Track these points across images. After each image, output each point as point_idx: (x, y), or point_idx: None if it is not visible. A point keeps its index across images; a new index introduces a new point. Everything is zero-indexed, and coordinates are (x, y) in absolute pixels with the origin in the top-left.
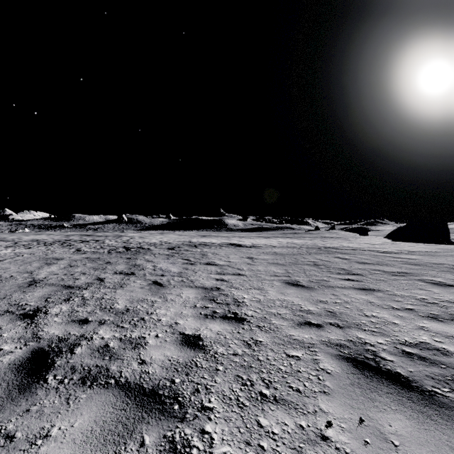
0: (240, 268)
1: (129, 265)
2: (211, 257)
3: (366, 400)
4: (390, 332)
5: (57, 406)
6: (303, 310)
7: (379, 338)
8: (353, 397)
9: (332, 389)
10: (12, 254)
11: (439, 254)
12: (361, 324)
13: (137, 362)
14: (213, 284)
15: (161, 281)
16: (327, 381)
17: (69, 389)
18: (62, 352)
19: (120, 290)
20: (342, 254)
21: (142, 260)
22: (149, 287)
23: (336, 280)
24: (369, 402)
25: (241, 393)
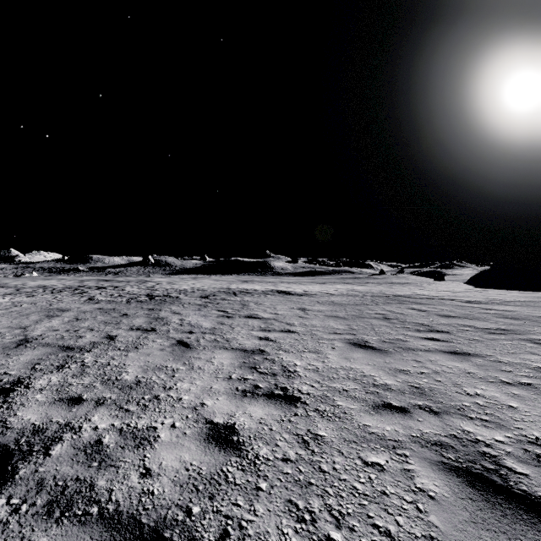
0: (289, 323)
1: (150, 318)
2: (254, 308)
3: None
4: (509, 422)
5: None
6: (378, 384)
7: (496, 431)
8: None
9: (443, 532)
10: (9, 303)
11: (540, 304)
12: (464, 408)
13: (139, 473)
14: (255, 344)
15: (188, 340)
16: (432, 515)
17: (24, 525)
18: (31, 453)
19: (133, 353)
20: (418, 304)
21: (168, 312)
22: (171, 349)
23: (416, 340)
24: None
25: (296, 538)
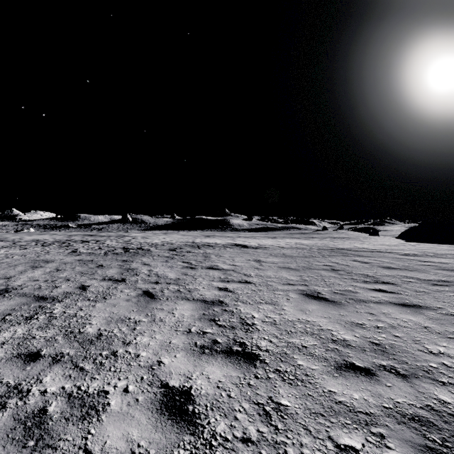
0: (246, 274)
1: (122, 269)
2: (214, 260)
3: None
4: None
5: None
6: (336, 340)
7: None
8: None
9: None
10: (2, 255)
11: None
12: (432, 370)
13: None
14: (214, 295)
15: (153, 290)
16: None
17: None
18: None
19: (100, 303)
20: (360, 256)
21: (138, 263)
22: (137, 299)
23: (365, 291)
24: None
25: None
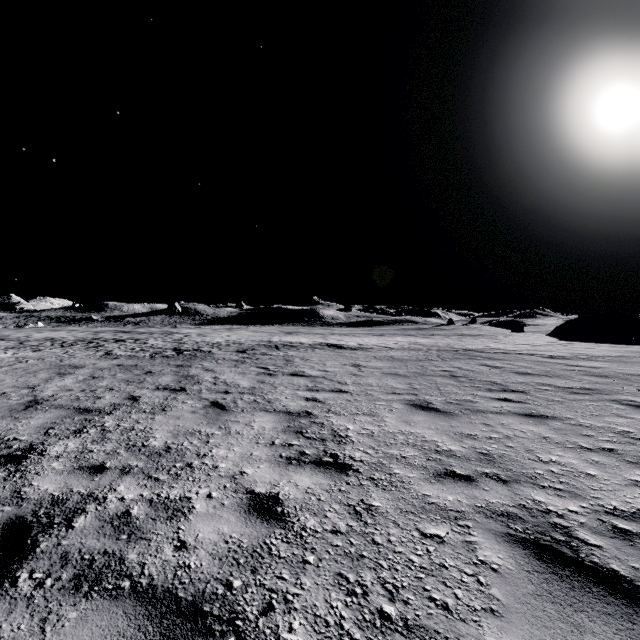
0: (341, 381)
1: (179, 376)
2: (299, 365)
3: (568, 629)
4: (586, 491)
5: (22, 637)
6: (440, 450)
7: (570, 501)
8: (544, 623)
9: (505, 605)
10: (12, 359)
11: (634, 360)
12: (536, 476)
13: (173, 546)
14: (301, 406)
15: (223, 401)
16: (494, 588)
17: (50, 599)
18: (52, 526)
19: (160, 416)
20: (491, 360)
21: (199, 369)
22: (204, 411)
23: (487, 401)
24: (575, 634)
25: (346, 611)
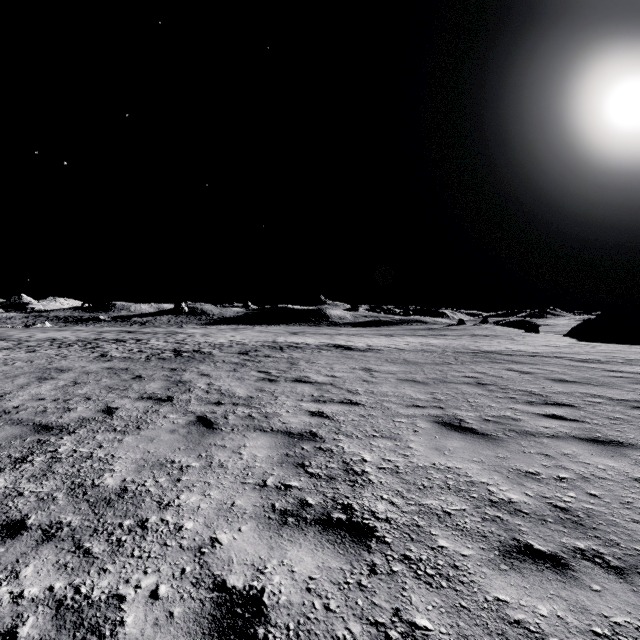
0: (351, 389)
1: (169, 382)
2: (304, 369)
3: None
4: None
5: None
6: (497, 501)
7: None
8: None
9: None
10: None
11: None
12: None
13: None
14: (304, 423)
15: (212, 416)
16: None
17: None
18: None
19: (131, 436)
20: (516, 363)
21: (194, 373)
22: (186, 430)
23: (532, 418)
24: None
25: None
